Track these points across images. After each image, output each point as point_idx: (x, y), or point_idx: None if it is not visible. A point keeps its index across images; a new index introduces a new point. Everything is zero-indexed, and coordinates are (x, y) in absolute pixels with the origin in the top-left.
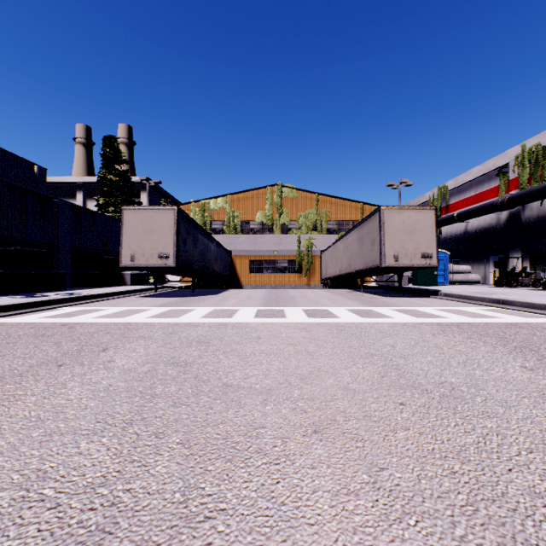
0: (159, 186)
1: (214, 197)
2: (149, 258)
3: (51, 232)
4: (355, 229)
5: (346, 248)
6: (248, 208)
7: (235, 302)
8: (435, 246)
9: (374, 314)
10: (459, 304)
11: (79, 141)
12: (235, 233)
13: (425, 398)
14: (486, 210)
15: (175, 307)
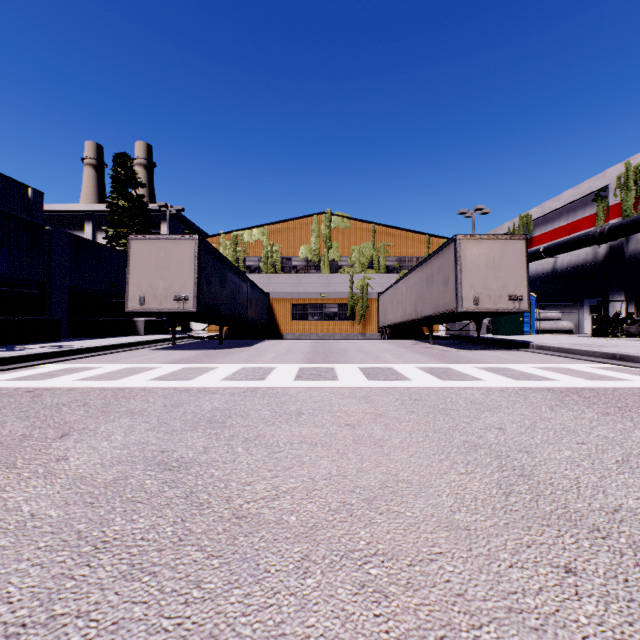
0: (183, 216)
1: (249, 228)
2: (163, 301)
3: (42, 268)
4: (422, 265)
5: (411, 289)
6: (290, 241)
7: (272, 357)
8: (526, 286)
9: (456, 374)
10: (560, 359)
11: (89, 162)
12: (274, 271)
13: (606, 553)
14: (581, 243)
15: (192, 364)
